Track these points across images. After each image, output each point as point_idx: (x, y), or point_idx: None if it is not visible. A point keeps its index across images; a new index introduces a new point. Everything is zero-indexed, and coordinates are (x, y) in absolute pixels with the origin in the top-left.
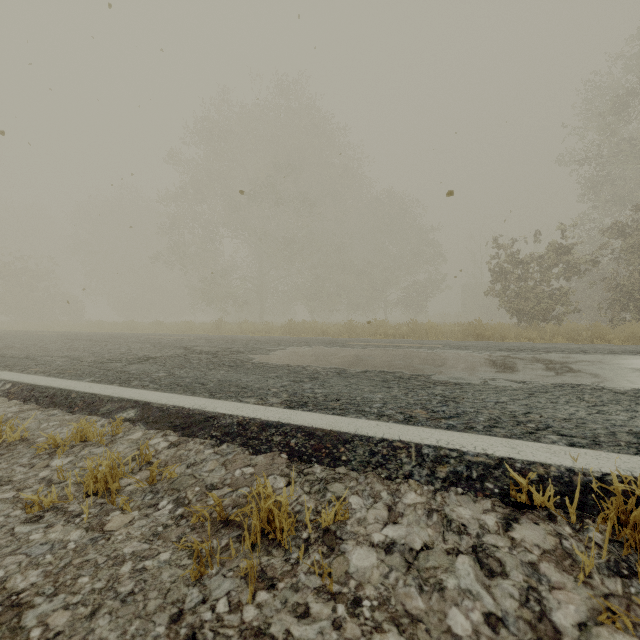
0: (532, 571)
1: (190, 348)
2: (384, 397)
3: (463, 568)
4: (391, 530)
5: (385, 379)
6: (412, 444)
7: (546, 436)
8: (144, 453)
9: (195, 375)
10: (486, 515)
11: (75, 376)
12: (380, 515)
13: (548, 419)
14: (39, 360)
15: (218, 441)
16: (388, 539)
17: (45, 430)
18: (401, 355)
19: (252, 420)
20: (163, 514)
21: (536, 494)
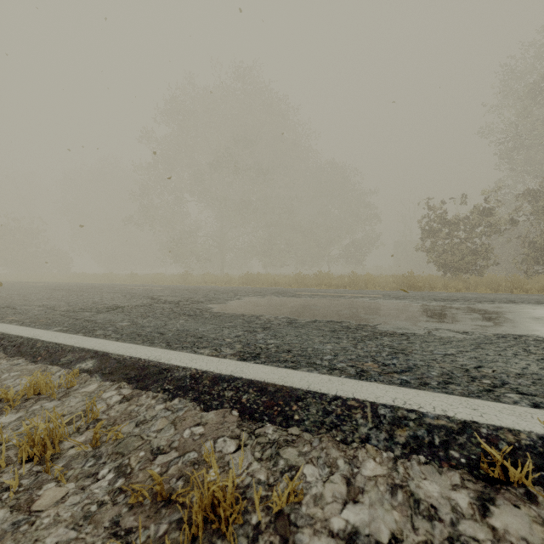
0: None
1: (156, 298)
2: (334, 348)
3: None
4: (352, 513)
5: (334, 329)
6: (367, 403)
7: (505, 394)
8: (94, 408)
9: (156, 324)
10: (456, 493)
11: (45, 325)
12: (338, 491)
13: (502, 374)
14: (18, 309)
15: (170, 395)
16: (349, 527)
17: (4, 381)
18: (346, 305)
19: (205, 373)
20: (101, 487)
21: (512, 469)
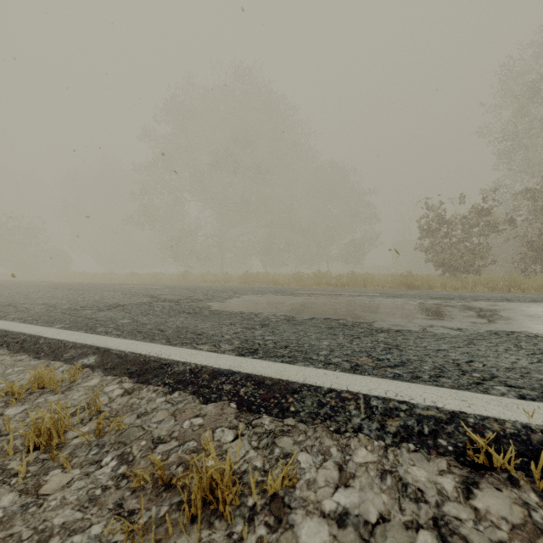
0: None
1: (156, 296)
2: (330, 344)
3: None
4: (343, 496)
5: (330, 326)
6: (360, 395)
7: (494, 387)
8: (97, 401)
9: (156, 322)
10: (443, 478)
11: (47, 322)
12: (330, 477)
13: (492, 368)
14: (19, 307)
15: (170, 389)
16: (340, 508)
17: (8, 376)
18: (344, 303)
19: (204, 368)
20: (104, 473)
21: (495, 455)
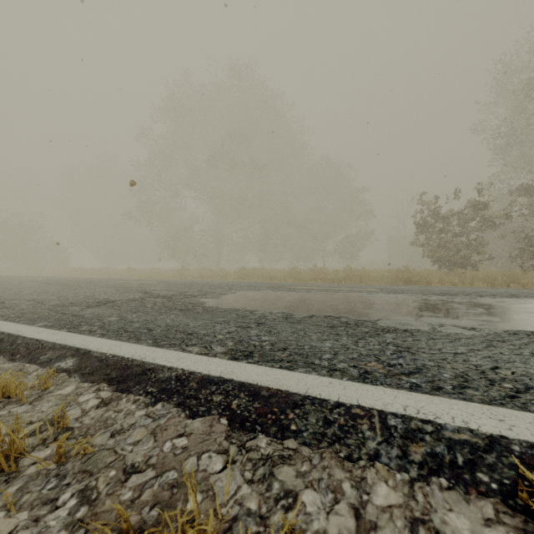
0: None
1: (149, 292)
2: (333, 346)
3: None
4: None
5: (332, 325)
6: (374, 411)
7: (533, 402)
8: (67, 415)
9: (145, 320)
10: (492, 532)
11: (30, 320)
12: (345, 528)
13: (523, 376)
14: (6, 303)
15: (153, 399)
16: None
17: None
18: (343, 299)
19: (192, 374)
20: (58, 518)
21: None
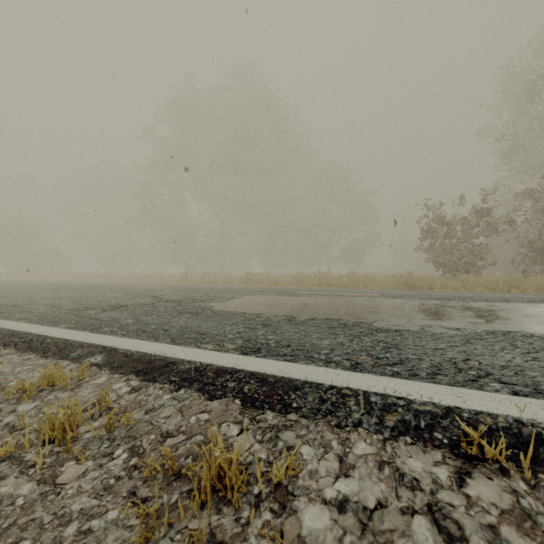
0: (493, 536)
1: (158, 297)
2: (331, 343)
3: (420, 532)
4: (343, 485)
5: (331, 326)
6: (360, 392)
7: (488, 384)
8: (106, 398)
9: (160, 322)
10: (438, 468)
11: (52, 323)
12: (331, 467)
13: (487, 366)
14: (24, 308)
15: (176, 386)
16: (340, 495)
17: (18, 374)
18: (344, 303)
19: (208, 366)
20: (117, 464)
21: (487, 447)
